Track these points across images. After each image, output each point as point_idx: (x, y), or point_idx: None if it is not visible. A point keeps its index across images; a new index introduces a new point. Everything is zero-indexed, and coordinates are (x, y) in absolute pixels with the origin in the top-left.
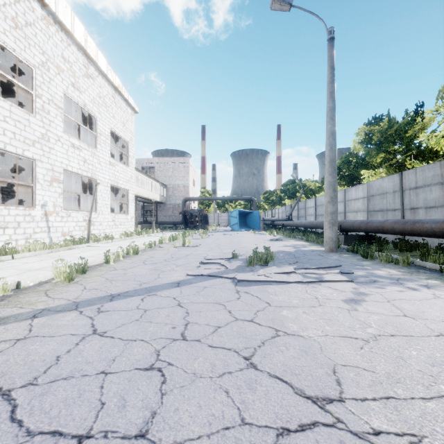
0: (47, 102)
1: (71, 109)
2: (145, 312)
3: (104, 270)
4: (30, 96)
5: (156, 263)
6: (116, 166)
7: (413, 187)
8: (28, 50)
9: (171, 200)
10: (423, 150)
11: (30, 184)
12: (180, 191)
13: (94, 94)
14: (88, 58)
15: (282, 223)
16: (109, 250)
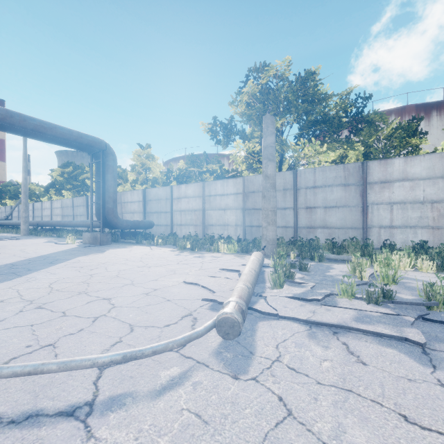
0: None
1: None
2: None
3: None
4: None
5: None
6: None
7: (76, 206)
8: None
9: None
10: (86, 188)
11: None
12: None
13: None
14: None
15: None
16: None
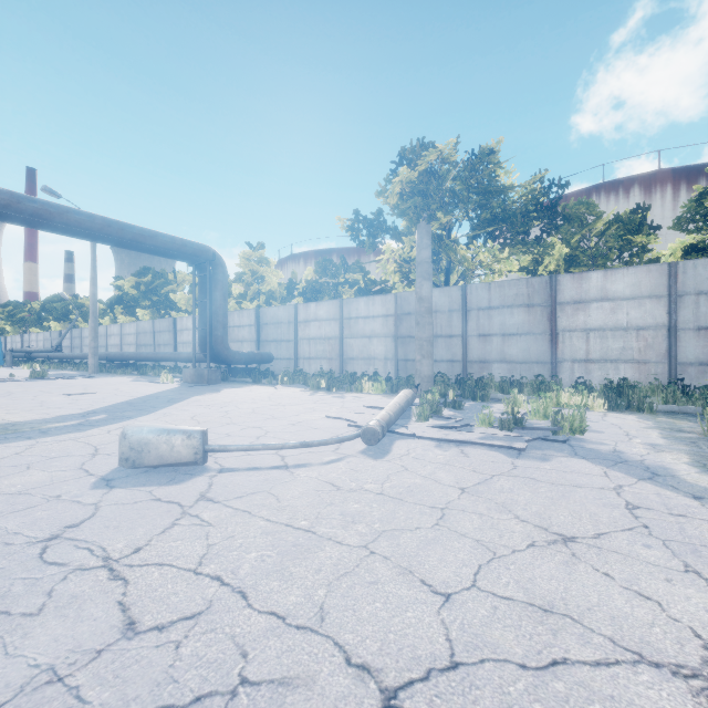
0: None
1: None
2: None
3: None
4: None
5: None
6: None
7: (159, 331)
8: None
9: None
10: (172, 305)
11: None
12: None
13: None
14: None
15: (47, 355)
16: None
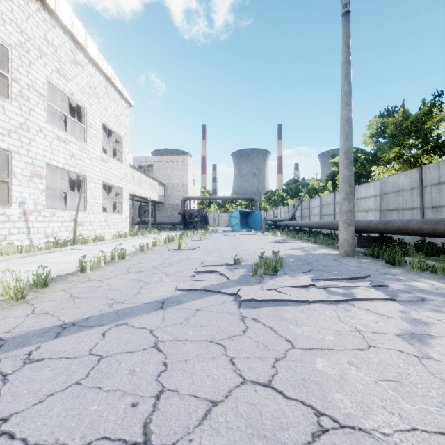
0: (26, 87)
1: (62, 103)
2: (98, 363)
3: (74, 282)
4: (6, 80)
5: (142, 271)
6: (109, 162)
7: (435, 183)
8: (2, 28)
9: (170, 200)
10: (444, 143)
11: (4, 179)
12: (179, 190)
13: (83, 83)
14: (76, 43)
15: (286, 224)
16: (86, 255)
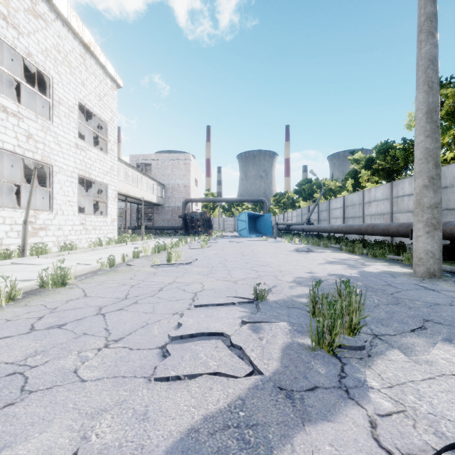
0: None
1: (35, 82)
2: None
3: None
4: None
5: (64, 324)
6: (88, 151)
7: None
8: None
9: (170, 202)
10: None
11: None
12: (180, 191)
13: (46, 44)
14: None
15: (302, 228)
16: None
